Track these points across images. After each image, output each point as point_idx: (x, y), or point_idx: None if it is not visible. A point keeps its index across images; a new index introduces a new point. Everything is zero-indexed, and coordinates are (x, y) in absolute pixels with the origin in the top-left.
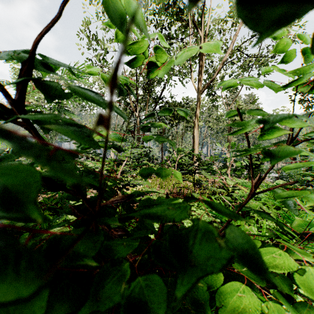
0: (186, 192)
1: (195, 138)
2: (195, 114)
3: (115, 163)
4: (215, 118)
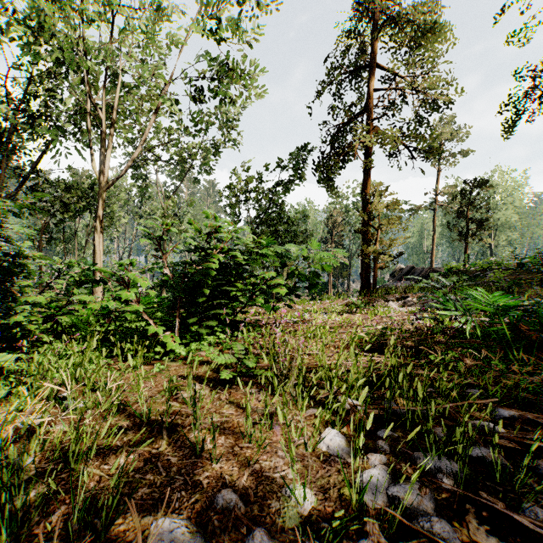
0: None
1: (96, 248)
2: (97, 216)
3: None
4: (150, 213)
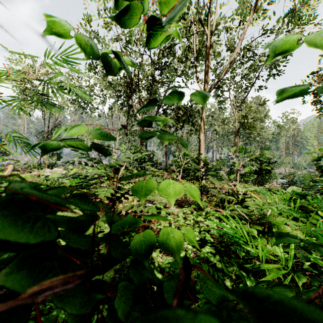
0: (192, 199)
1: (200, 142)
2: (201, 116)
3: (113, 169)
4: (221, 121)
